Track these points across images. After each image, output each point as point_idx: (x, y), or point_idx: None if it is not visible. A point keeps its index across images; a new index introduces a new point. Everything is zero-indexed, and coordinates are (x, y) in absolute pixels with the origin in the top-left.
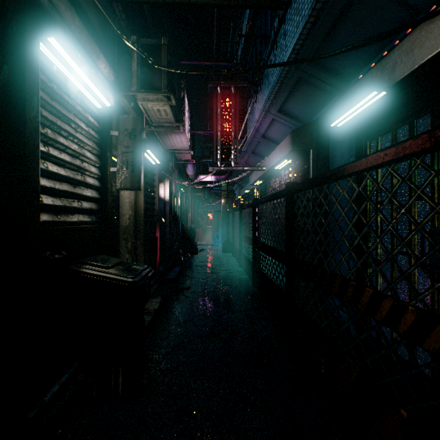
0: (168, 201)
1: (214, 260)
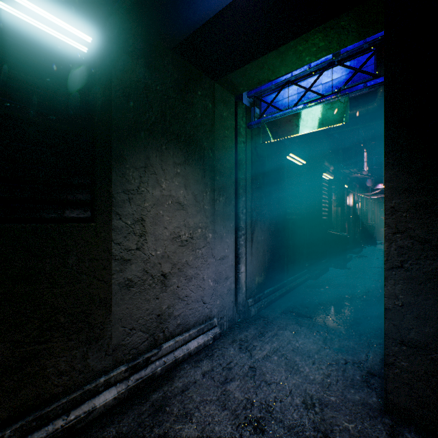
0: (351, 207)
1: None
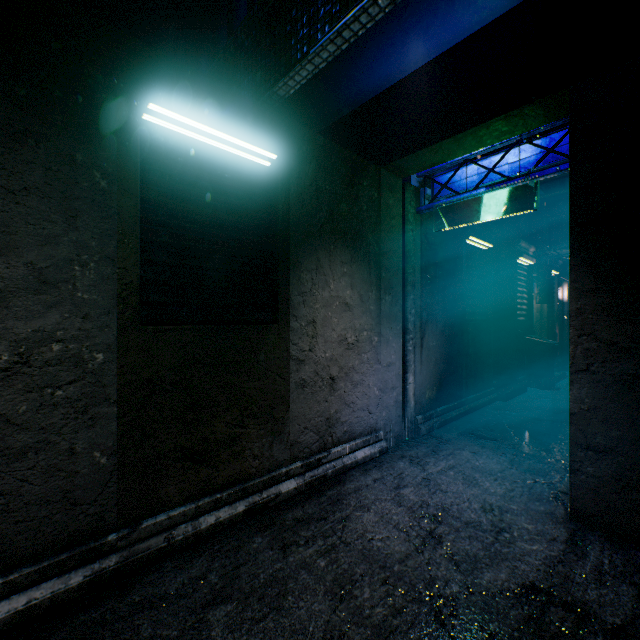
0: (565, 302)
1: None
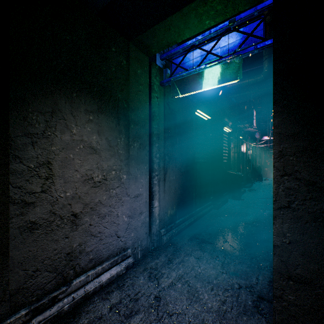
0: (244, 153)
1: (272, 184)
